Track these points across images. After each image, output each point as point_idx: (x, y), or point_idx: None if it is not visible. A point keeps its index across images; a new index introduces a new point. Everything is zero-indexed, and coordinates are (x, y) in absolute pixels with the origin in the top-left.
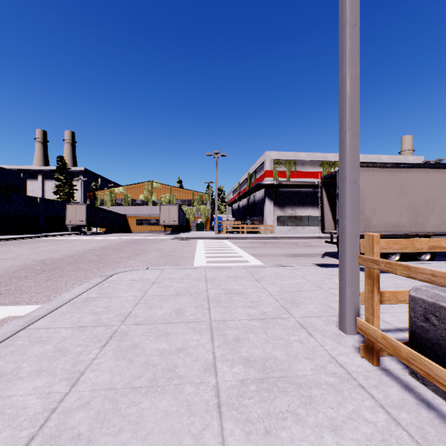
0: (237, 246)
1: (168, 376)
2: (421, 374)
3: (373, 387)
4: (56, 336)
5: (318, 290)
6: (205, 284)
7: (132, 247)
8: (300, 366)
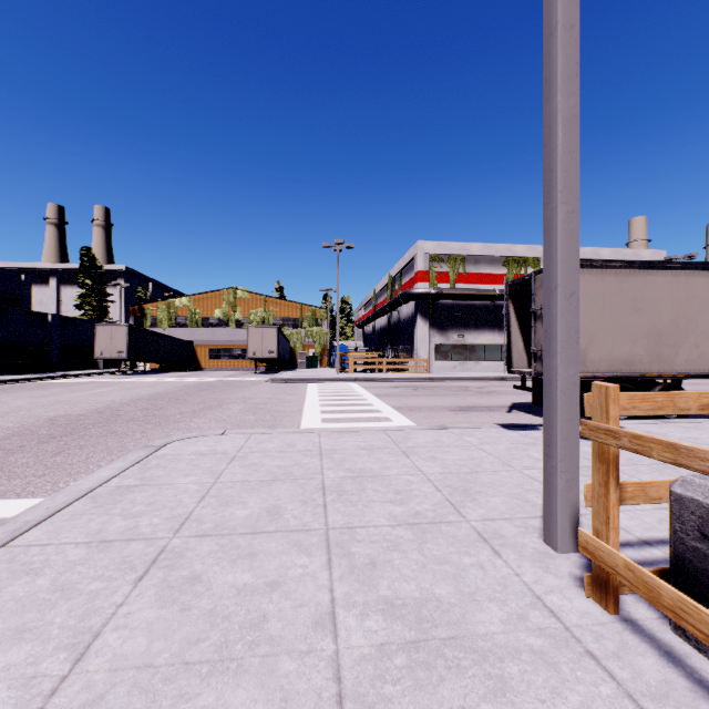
0: (371, 393)
1: (251, 639)
2: (700, 639)
3: (611, 657)
4: (57, 561)
5: (505, 470)
6: (318, 461)
7: (201, 396)
8: (481, 616)
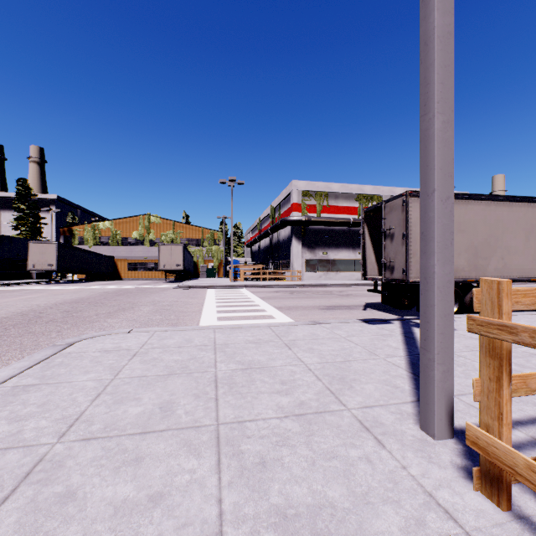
0: (258, 296)
1: None
2: None
3: None
4: None
5: (372, 358)
6: (212, 355)
7: (117, 300)
8: (379, 525)
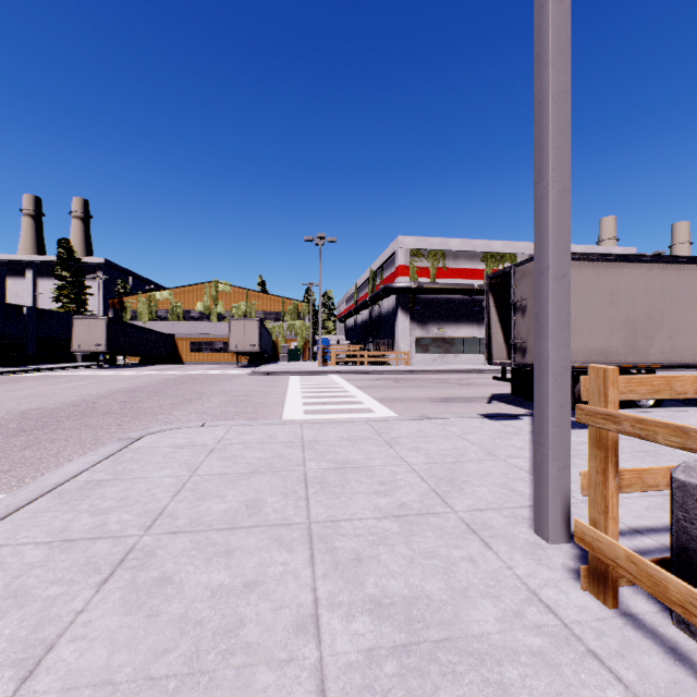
0: (353, 385)
1: (225, 647)
2: None
3: (615, 656)
4: (12, 564)
5: (490, 459)
6: (300, 452)
7: (181, 388)
8: (475, 614)
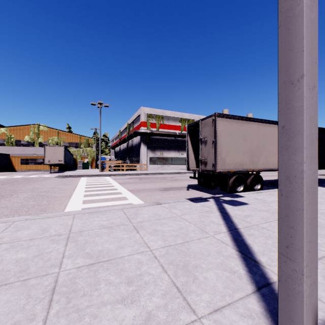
0: (117, 182)
1: None
2: None
3: None
4: None
5: (204, 237)
6: (63, 247)
7: (0, 188)
8: None
